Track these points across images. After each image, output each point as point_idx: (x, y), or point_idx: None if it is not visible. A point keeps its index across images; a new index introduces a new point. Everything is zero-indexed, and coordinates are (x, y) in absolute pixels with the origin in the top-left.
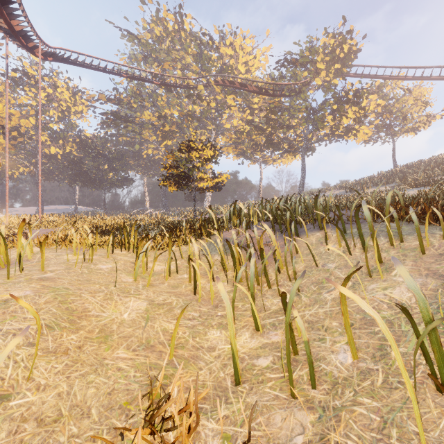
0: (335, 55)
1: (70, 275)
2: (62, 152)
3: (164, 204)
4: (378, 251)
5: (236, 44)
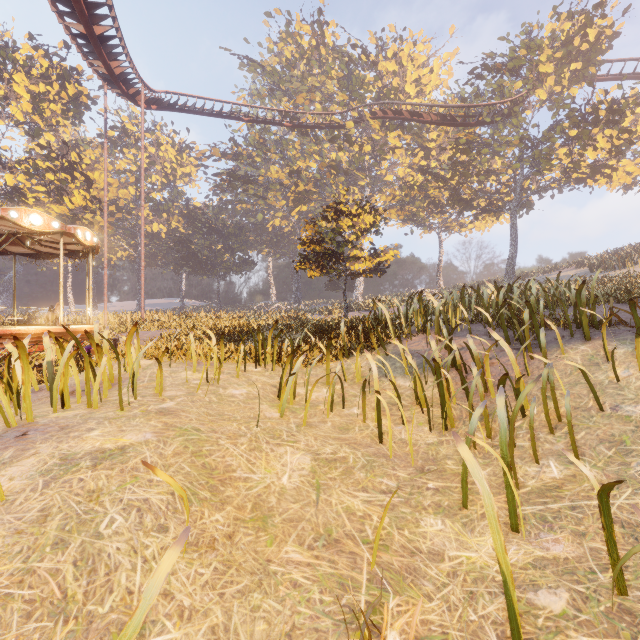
0: (572, 49)
1: (195, 405)
2: (166, 229)
3: (296, 295)
4: None
5: (402, 54)
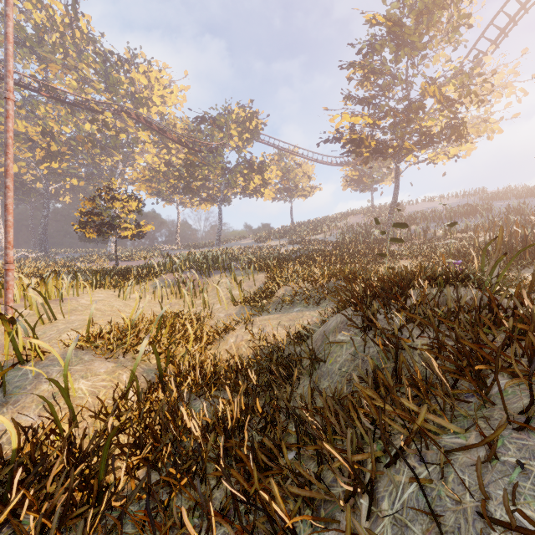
0: (246, 127)
1: None
2: None
3: (42, 244)
4: (236, 280)
5: (151, 75)
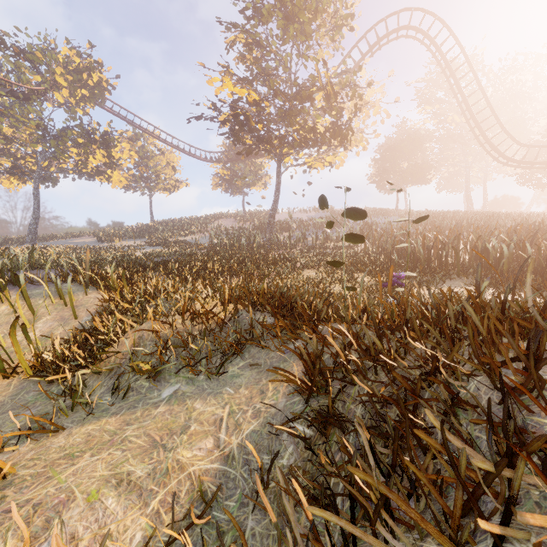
0: (82, 79)
1: None
2: None
3: None
4: (33, 308)
5: None
